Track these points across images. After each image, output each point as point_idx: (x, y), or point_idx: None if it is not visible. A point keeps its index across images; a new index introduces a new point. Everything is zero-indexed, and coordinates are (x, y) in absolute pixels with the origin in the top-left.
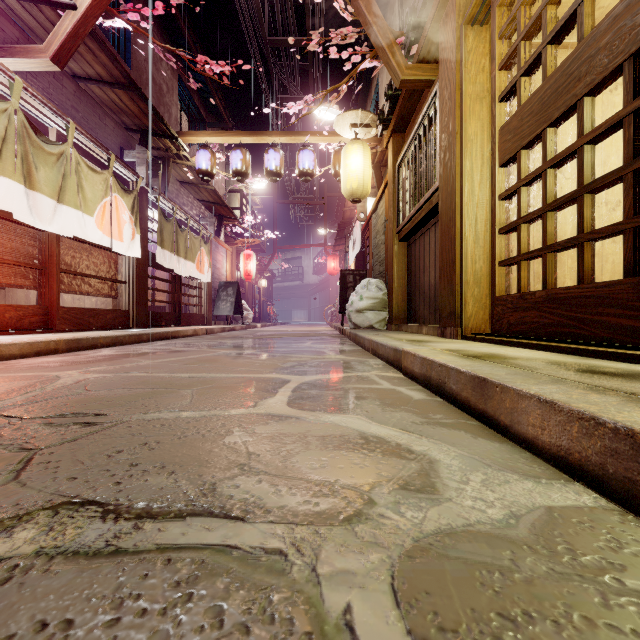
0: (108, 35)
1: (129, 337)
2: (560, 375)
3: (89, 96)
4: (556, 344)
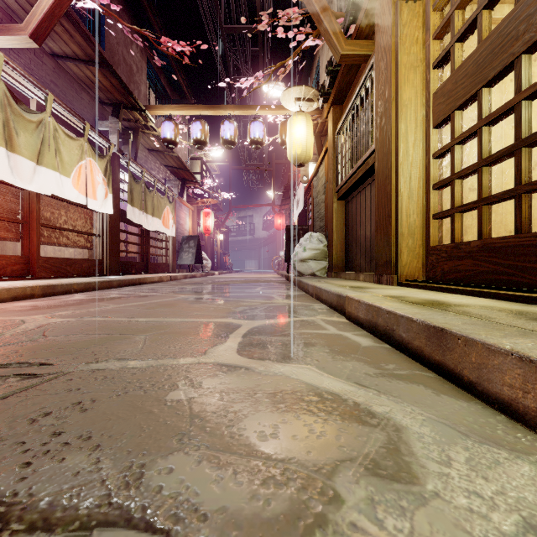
0: (85, 21)
1: (101, 283)
2: (523, 325)
3: (67, 72)
4: (494, 291)
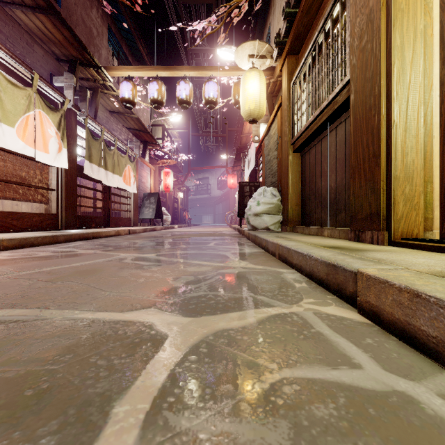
0: None
1: (42, 238)
2: None
3: (15, 22)
4: None
